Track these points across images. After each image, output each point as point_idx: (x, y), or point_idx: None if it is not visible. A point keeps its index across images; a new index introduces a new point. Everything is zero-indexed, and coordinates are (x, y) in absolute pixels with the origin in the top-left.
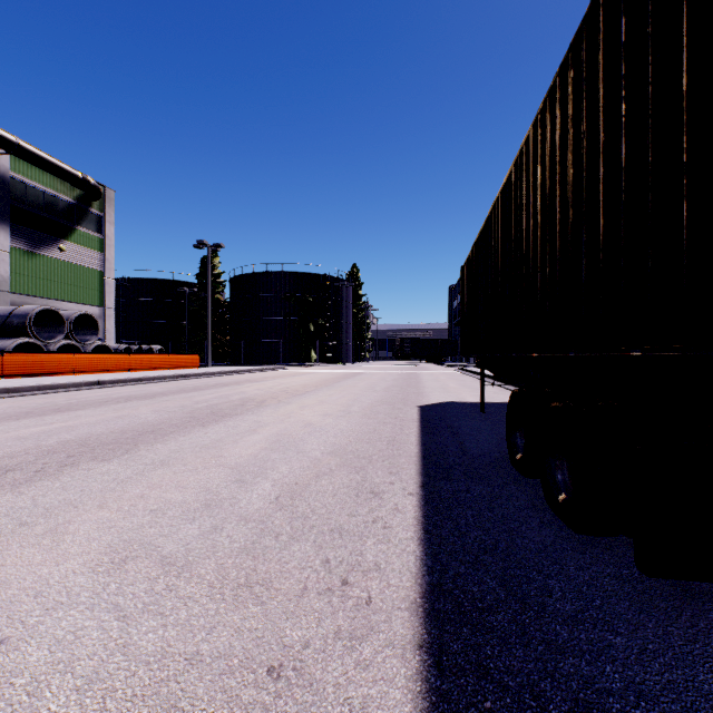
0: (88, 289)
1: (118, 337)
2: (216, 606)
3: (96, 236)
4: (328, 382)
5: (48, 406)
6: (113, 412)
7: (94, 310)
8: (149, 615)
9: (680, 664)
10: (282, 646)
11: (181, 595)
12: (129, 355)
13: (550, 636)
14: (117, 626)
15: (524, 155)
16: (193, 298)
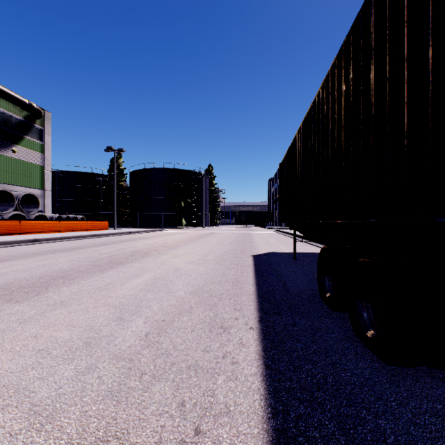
0: (33, 177)
1: (55, 209)
2: None
3: (38, 143)
4: (192, 239)
5: None
6: (38, 262)
7: (37, 191)
8: None
9: None
10: None
11: None
12: (60, 222)
13: None
14: None
15: (330, 78)
16: (105, 184)
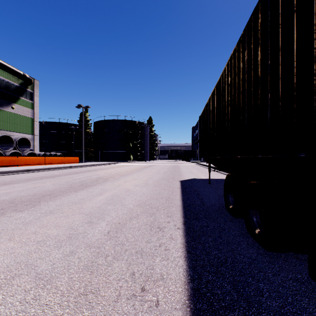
0: (26, 126)
1: (41, 148)
2: (62, 312)
3: (30, 102)
4: (138, 169)
5: (0, 181)
6: (32, 185)
7: (28, 136)
8: None
9: None
10: None
11: (41, 303)
12: (45, 157)
13: None
14: None
15: (232, 59)
16: (76, 131)
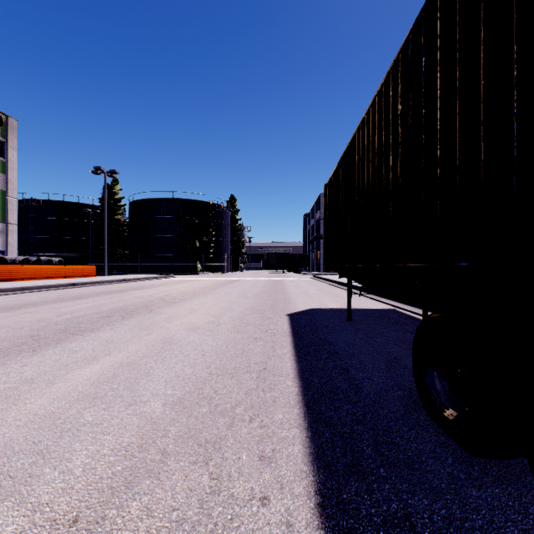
0: None
1: (28, 250)
2: None
3: None
4: (206, 289)
5: None
6: None
7: None
8: None
9: None
10: None
11: None
12: (23, 266)
13: None
14: None
15: None
16: (96, 218)
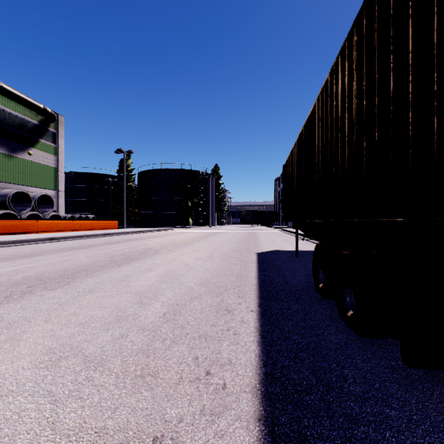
0: (47, 179)
1: (67, 209)
2: (119, 392)
3: (52, 145)
4: (199, 238)
5: (18, 253)
6: (60, 257)
7: (51, 192)
8: (73, 399)
9: (435, 430)
10: (164, 421)
11: (95, 384)
12: (73, 221)
13: (347, 410)
14: (49, 408)
15: (324, 93)
16: (114, 185)
